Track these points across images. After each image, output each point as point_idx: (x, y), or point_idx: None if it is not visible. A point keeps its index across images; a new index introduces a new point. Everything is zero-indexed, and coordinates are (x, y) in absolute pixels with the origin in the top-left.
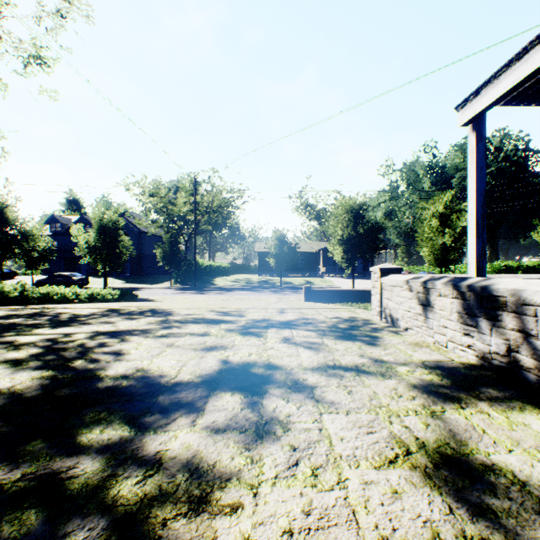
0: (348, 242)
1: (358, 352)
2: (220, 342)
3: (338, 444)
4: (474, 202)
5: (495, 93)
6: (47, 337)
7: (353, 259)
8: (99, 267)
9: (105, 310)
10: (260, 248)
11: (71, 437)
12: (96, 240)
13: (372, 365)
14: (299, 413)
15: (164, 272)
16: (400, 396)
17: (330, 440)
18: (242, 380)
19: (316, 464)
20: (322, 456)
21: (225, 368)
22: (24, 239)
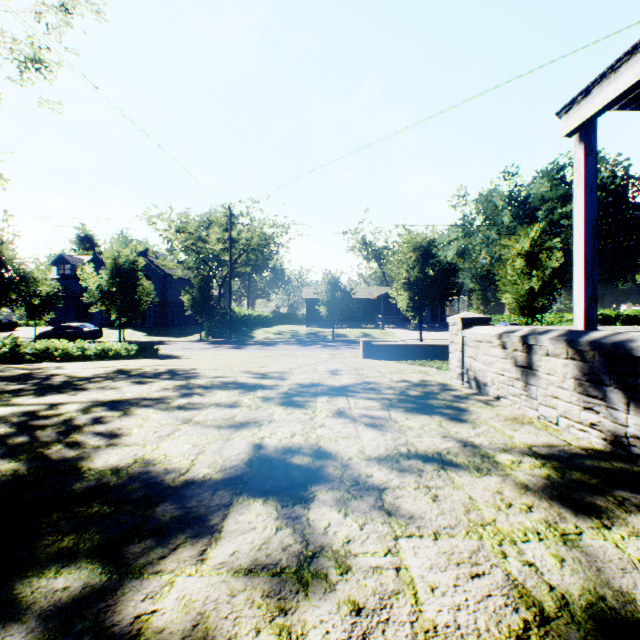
0: (415, 286)
1: (438, 431)
2: (254, 416)
3: (428, 599)
4: (582, 233)
5: (613, 90)
6: (26, 409)
7: (421, 307)
8: (114, 316)
9: (111, 371)
10: (308, 294)
11: (6, 585)
12: (110, 284)
13: (461, 453)
14: (363, 536)
15: (194, 323)
16: (509, 504)
17: (414, 590)
18: (280, 478)
19: None
20: (405, 626)
21: (258, 457)
22: (22, 282)
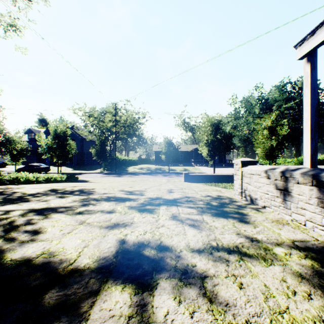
0: (211, 144)
1: (233, 230)
2: (122, 219)
3: None
4: (309, 113)
5: None
6: None
7: (214, 155)
8: (55, 160)
9: (47, 190)
10: (156, 148)
11: None
12: (52, 143)
13: (250, 246)
14: None
15: (98, 163)
16: (294, 292)
17: None
18: (135, 267)
19: None
20: None
21: (121, 249)
22: (7, 142)
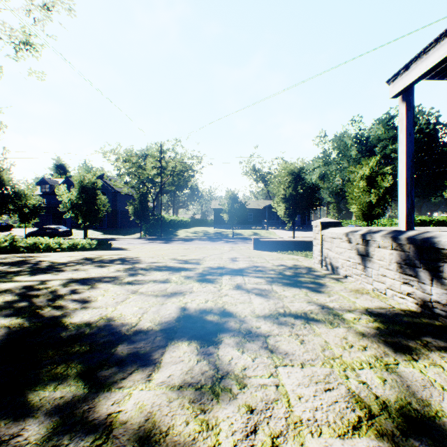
0: (290, 200)
1: (305, 299)
2: (180, 288)
3: (297, 404)
4: (404, 164)
5: (424, 66)
6: (25, 284)
7: (294, 214)
8: (80, 221)
9: (80, 259)
10: (215, 205)
11: (22, 395)
12: (77, 199)
13: (320, 312)
14: (254, 365)
15: (136, 225)
16: (351, 346)
17: (288, 398)
18: (199, 329)
19: (276, 431)
20: (281, 419)
21: (183, 315)
22: (17, 197)
